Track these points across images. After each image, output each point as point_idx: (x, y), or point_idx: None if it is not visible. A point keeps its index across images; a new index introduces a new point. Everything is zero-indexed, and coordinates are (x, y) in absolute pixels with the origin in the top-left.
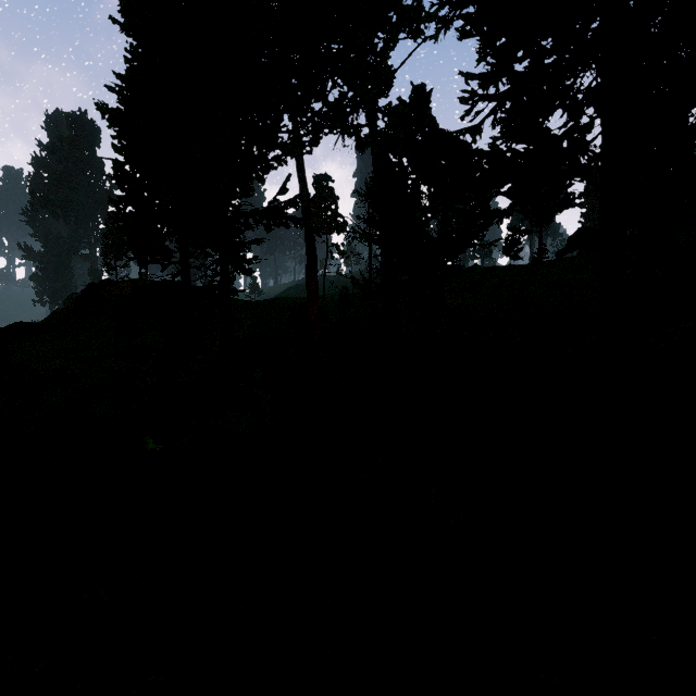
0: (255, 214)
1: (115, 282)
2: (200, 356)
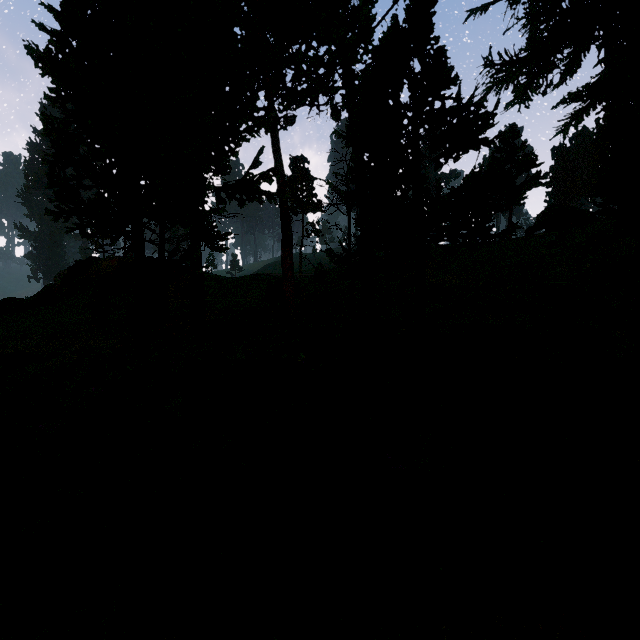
0: (227, 188)
1: (101, 259)
2: (173, 333)
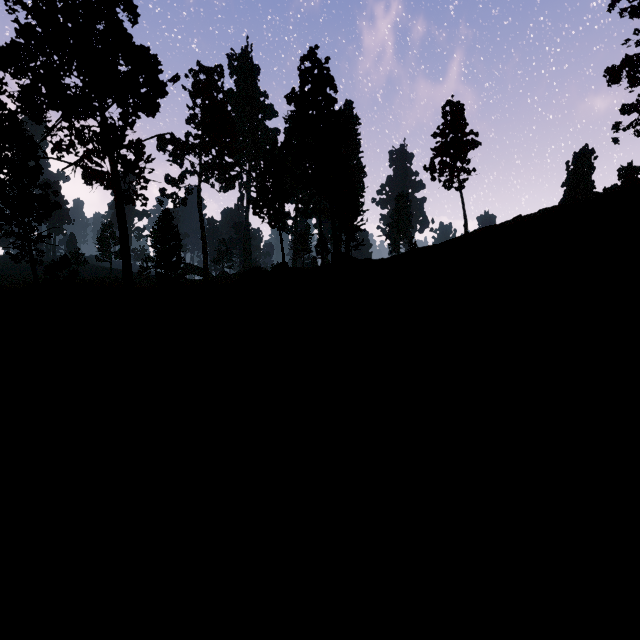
0: None
1: None
2: None
